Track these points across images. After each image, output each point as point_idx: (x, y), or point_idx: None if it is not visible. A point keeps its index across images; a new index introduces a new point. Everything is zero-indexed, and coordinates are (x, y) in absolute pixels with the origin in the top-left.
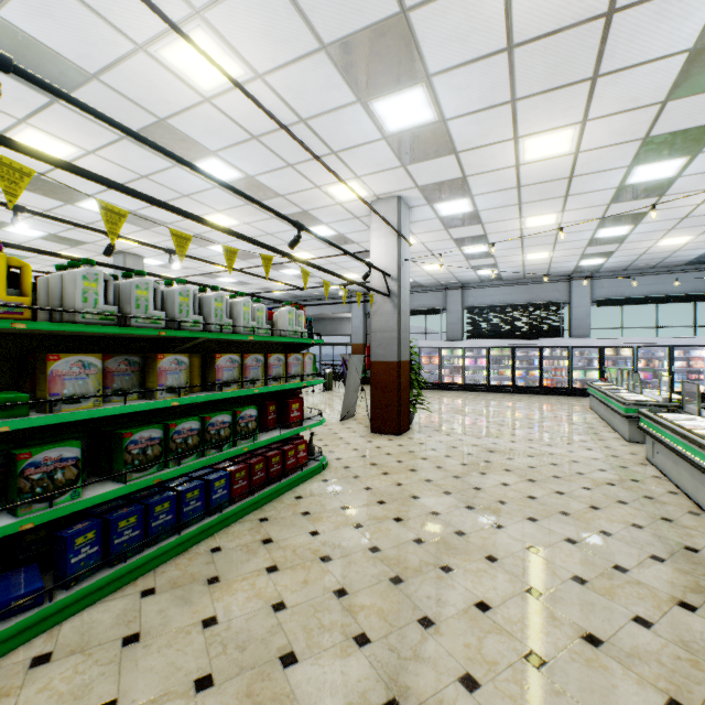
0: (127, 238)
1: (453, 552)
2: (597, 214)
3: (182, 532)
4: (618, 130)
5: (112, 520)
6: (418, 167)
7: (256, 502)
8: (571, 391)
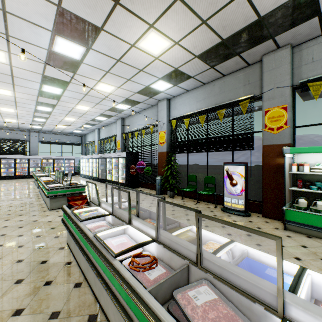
0: None
1: None
2: (31, 113)
3: None
4: (27, 97)
5: None
6: None
7: None
8: (29, 176)
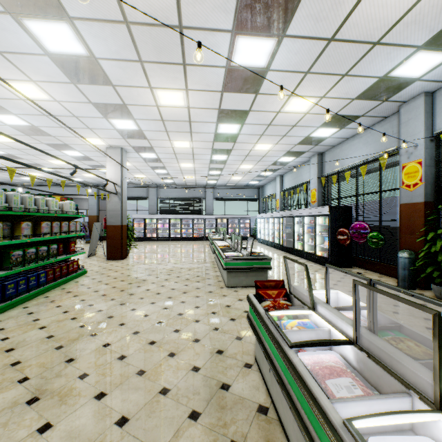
0: None
1: (141, 283)
2: (207, 166)
3: (30, 292)
4: (203, 145)
5: (6, 284)
6: (131, 140)
7: (58, 284)
8: (205, 238)
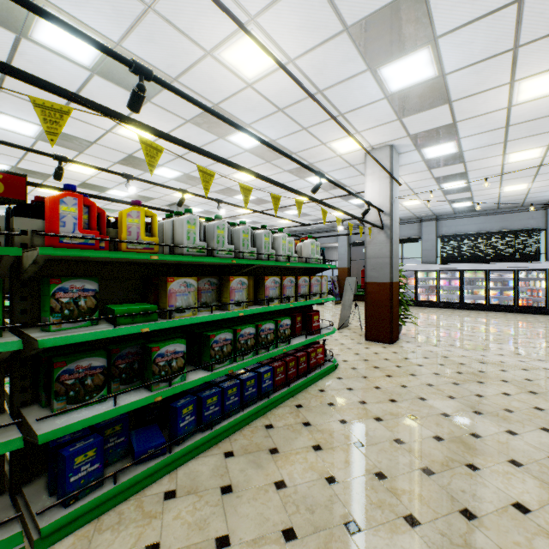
0: (192, 193)
1: (474, 452)
2: None
3: (244, 410)
4: None
5: (203, 398)
6: (412, 119)
7: (290, 392)
8: (548, 310)
